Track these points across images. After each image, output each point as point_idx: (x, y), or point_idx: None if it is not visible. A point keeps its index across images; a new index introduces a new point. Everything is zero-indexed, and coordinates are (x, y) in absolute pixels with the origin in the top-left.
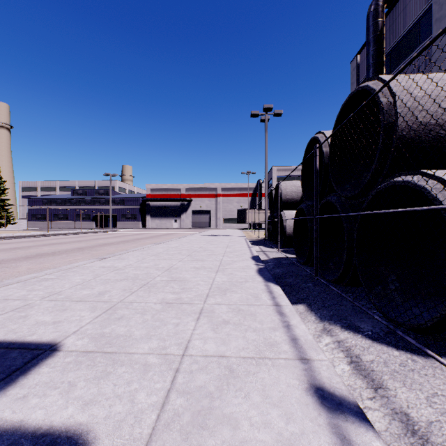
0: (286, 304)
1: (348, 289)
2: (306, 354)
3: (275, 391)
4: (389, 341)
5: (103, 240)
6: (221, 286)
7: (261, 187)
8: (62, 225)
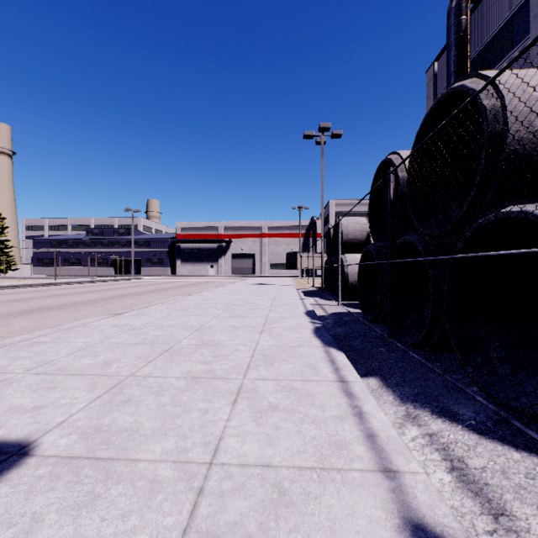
0: (355, 379)
1: (433, 356)
2: (391, 462)
3: (350, 533)
4: (502, 436)
5: (122, 290)
6: (267, 353)
7: (316, 225)
8: (74, 271)
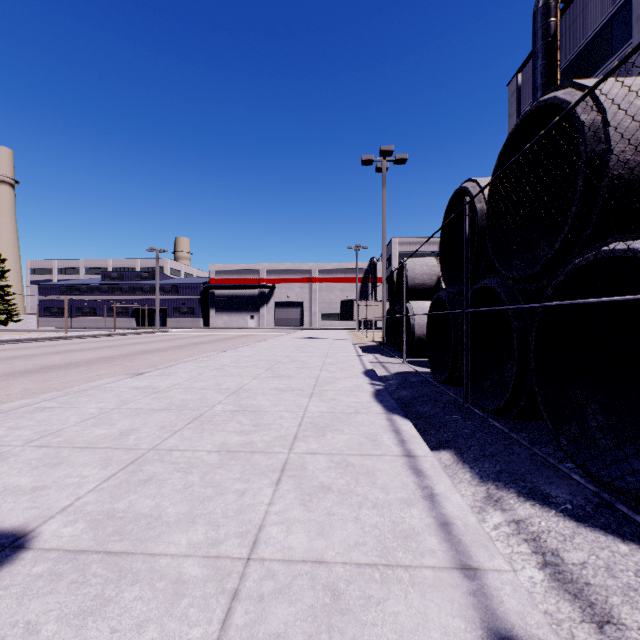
0: (424, 453)
1: (517, 425)
2: (471, 557)
3: None
4: (605, 524)
5: (144, 346)
6: (318, 421)
7: (376, 268)
8: (88, 323)
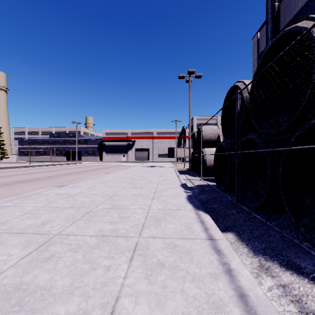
0: (220, 237)
1: (269, 216)
2: None
3: None
4: None
5: (68, 170)
6: (156, 215)
7: (185, 131)
8: (42, 159)
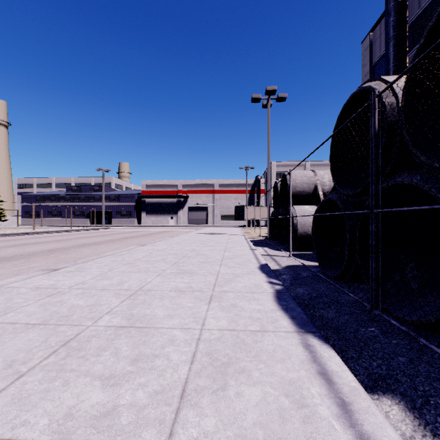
0: None
1: None
2: None
3: None
4: None
5: (87, 239)
6: (217, 350)
7: (260, 183)
8: (56, 222)
